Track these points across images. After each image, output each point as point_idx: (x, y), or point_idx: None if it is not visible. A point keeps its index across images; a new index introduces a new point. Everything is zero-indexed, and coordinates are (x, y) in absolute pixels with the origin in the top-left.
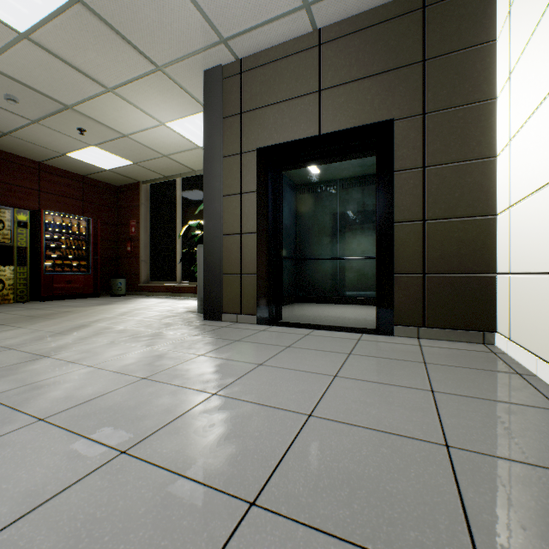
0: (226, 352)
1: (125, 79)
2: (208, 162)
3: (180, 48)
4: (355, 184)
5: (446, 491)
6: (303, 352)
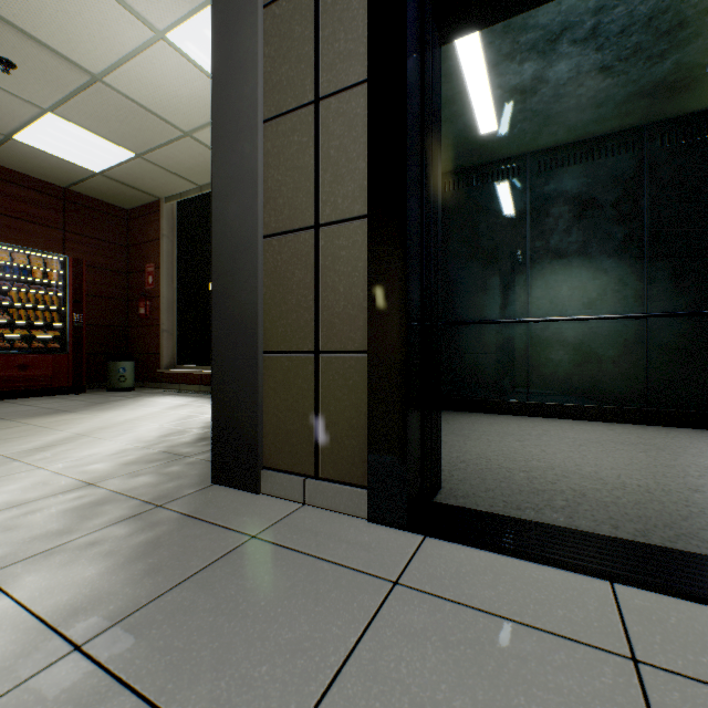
0: None
1: None
2: (223, 31)
3: None
4: (569, 160)
5: None
6: None
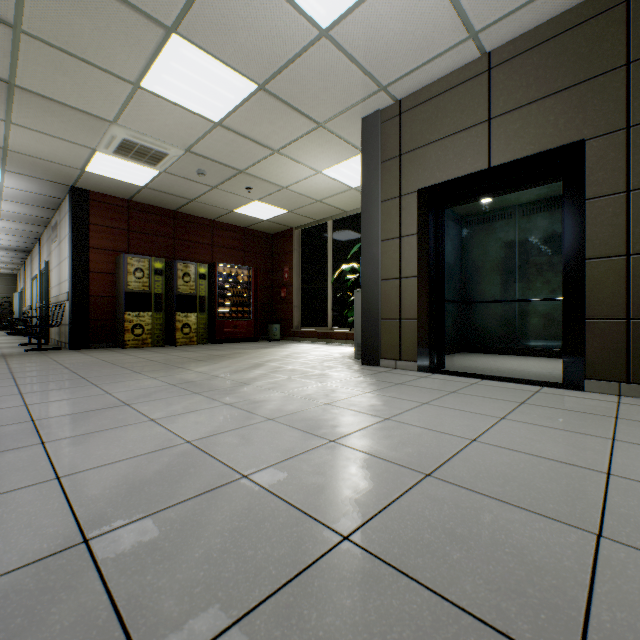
0: (390, 391)
1: (290, 140)
2: (365, 208)
3: (341, 104)
4: (540, 209)
5: (592, 494)
6: (468, 397)
